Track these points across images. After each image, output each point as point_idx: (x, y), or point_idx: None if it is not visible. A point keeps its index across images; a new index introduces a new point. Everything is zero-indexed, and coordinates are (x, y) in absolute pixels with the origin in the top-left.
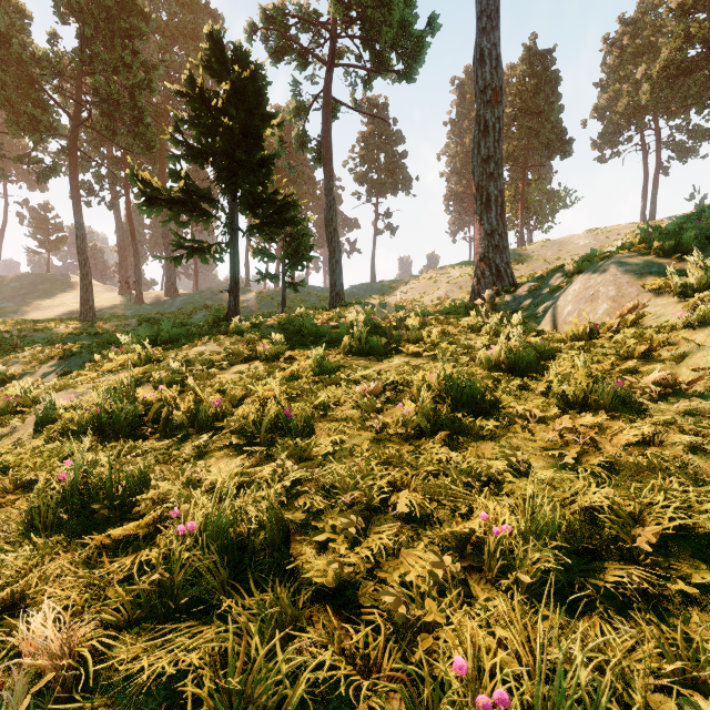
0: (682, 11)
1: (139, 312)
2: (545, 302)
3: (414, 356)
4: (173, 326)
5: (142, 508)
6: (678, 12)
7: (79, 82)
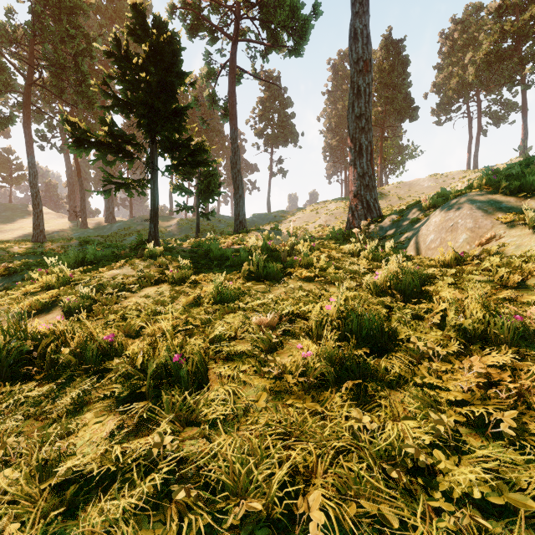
0: (498, 14)
1: (83, 235)
2: (408, 230)
3: (306, 281)
4: (108, 247)
5: None
6: (495, 15)
7: (31, 49)
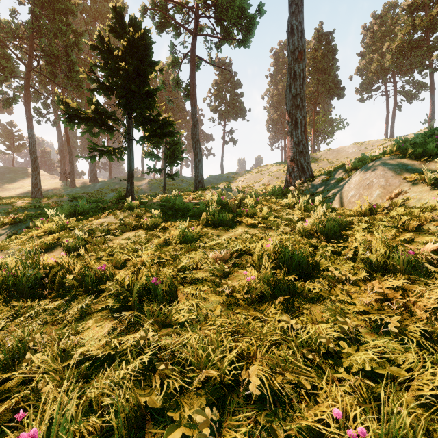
0: (410, 10)
1: (72, 192)
2: (334, 188)
3: (251, 227)
4: (92, 202)
5: (11, 384)
6: (408, 11)
7: (31, 42)
